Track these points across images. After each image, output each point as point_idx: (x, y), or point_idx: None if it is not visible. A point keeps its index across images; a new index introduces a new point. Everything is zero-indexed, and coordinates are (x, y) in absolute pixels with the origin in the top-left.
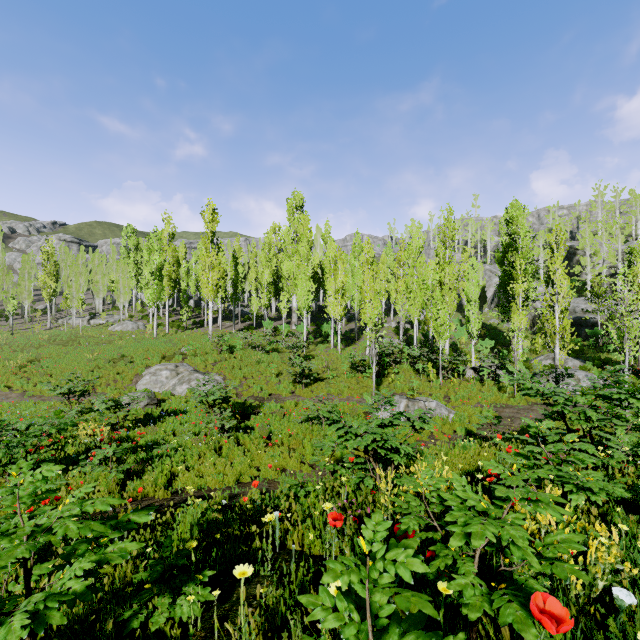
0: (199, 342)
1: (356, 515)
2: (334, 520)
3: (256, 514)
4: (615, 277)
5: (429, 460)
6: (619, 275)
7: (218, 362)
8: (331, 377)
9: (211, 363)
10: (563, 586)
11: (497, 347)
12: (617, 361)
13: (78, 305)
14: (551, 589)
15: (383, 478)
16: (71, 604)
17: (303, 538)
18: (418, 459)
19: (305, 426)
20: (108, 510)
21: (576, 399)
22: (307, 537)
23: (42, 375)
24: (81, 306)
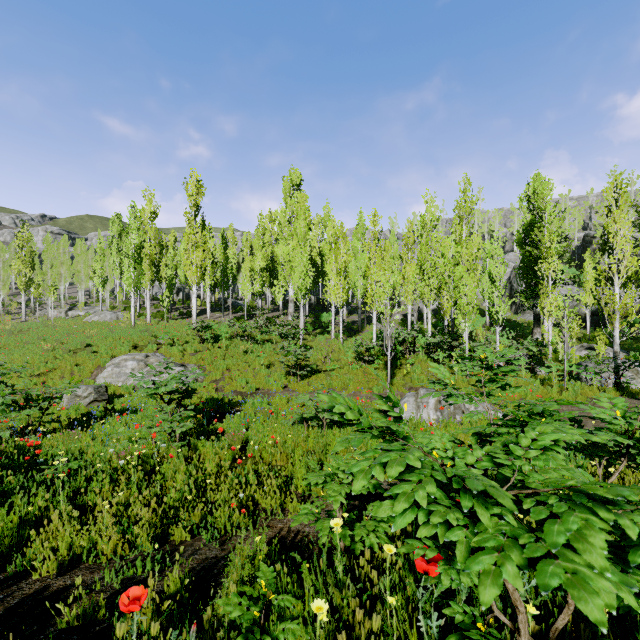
0: (180, 331)
1: None
2: None
3: None
4: None
5: None
6: None
7: (199, 352)
8: (332, 369)
9: (190, 353)
10: None
11: (517, 339)
12: None
13: (50, 293)
14: None
15: None
16: None
17: None
18: None
19: (298, 430)
20: None
21: None
22: None
23: None
24: (53, 294)
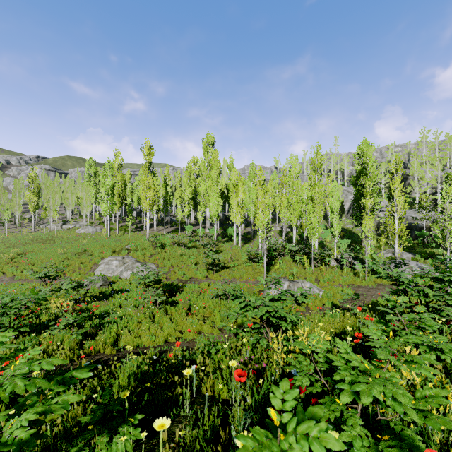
0: (140, 241)
1: (254, 368)
2: (239, 376)
3: (178, 367)
4: (435, 195)
5: (307, 325)
6: (442, 191)
7: (153, 255)
8: (234, 266)
9: (148, 256)
10: (426, 430)
11: (352, 244)
12: (438, 254)
13: (54, 215)
14: (416, 432)
15: (275, 340)
16: (16, 451)
17: (214, 386)
18: (298, 325)
19: (215, 301)
20: (69, 363)
21: (416, 280)
22: (217, 385)
23: (27, 264)
24: (56, 215)
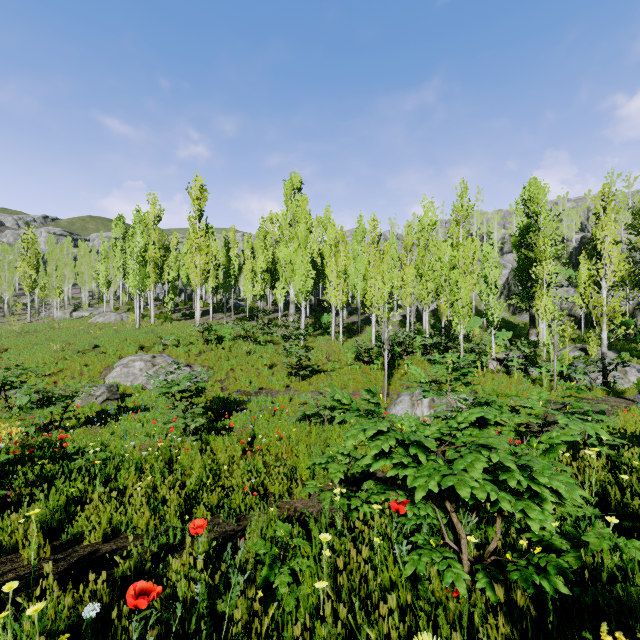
0: (185, 332)
1: None
2: None
3: None
4: (634, 267)
5: None
6: None
7: (203, 353)
8: (333, 369)
9: (195, 354)
10: None
11: (513, 340)
12: None
13: (55, 294)
14: None
15: None
16: None
17: None
18: None
19: (301, 426)
20: None
21: None
22: None
23: None
24: (59, 295)
